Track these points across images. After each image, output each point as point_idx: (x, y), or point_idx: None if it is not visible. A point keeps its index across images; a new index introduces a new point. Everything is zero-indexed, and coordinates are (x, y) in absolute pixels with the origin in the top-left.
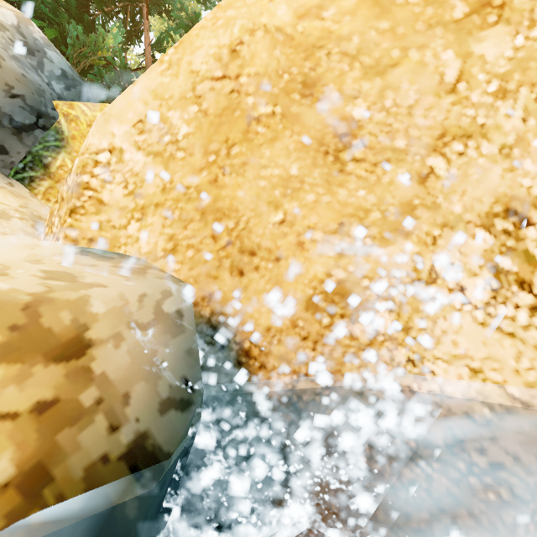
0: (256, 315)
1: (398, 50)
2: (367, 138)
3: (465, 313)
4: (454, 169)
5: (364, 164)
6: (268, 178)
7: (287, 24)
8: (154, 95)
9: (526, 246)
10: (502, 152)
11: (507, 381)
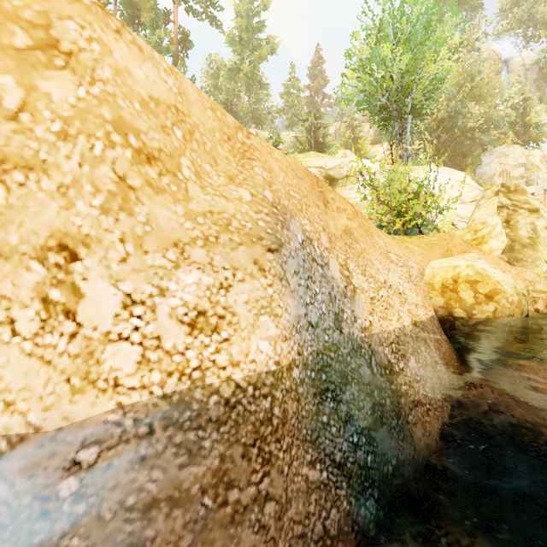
0: None
1: None
2: None
3: (14, 345)
4: (14, 198)
5: None
6: None
7: None
8: None
9: (74, 279)
10: (60, 190)
11: (31, 409)
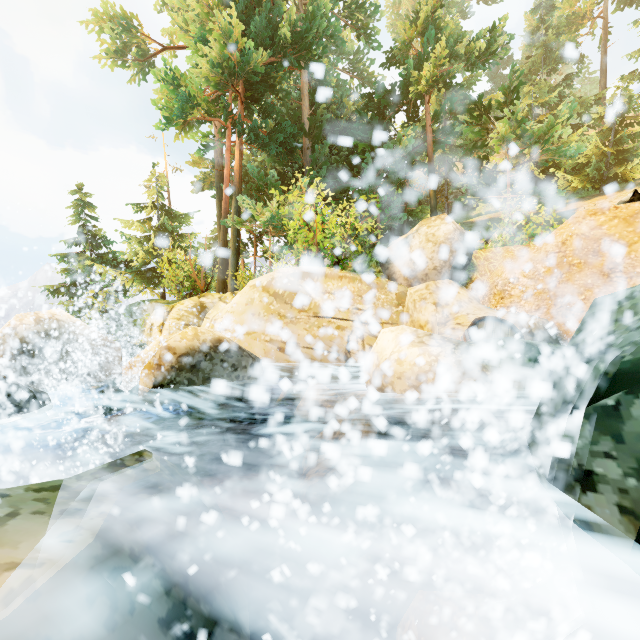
0: (572, 331)
1: (637, 238)
2: (622, 269)
3: None
4: None
5: (621, 278)
6: (578, 284)
7: (586, 232)
8: (531, 260)
9: None
10: None
11: None
